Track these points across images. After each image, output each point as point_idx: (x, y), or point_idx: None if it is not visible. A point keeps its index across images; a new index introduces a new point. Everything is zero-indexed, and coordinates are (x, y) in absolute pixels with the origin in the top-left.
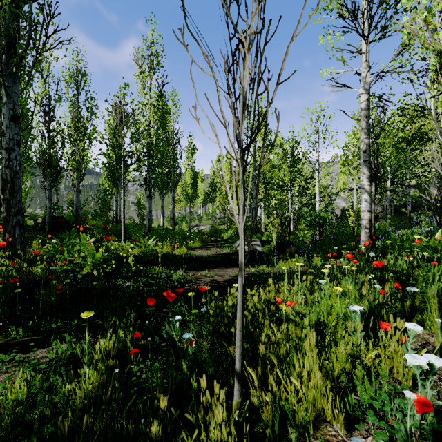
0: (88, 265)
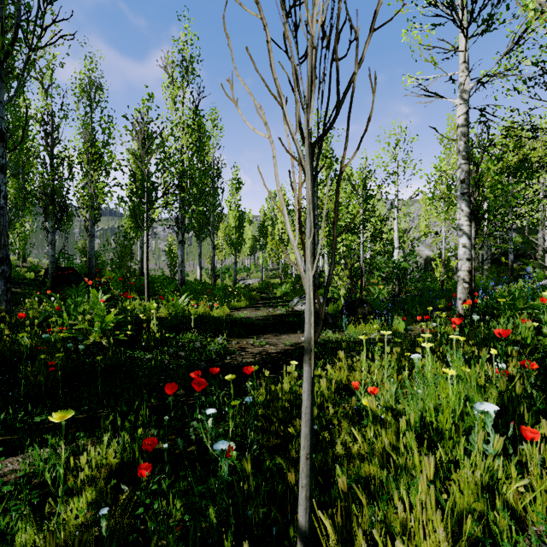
0: (95, 331)
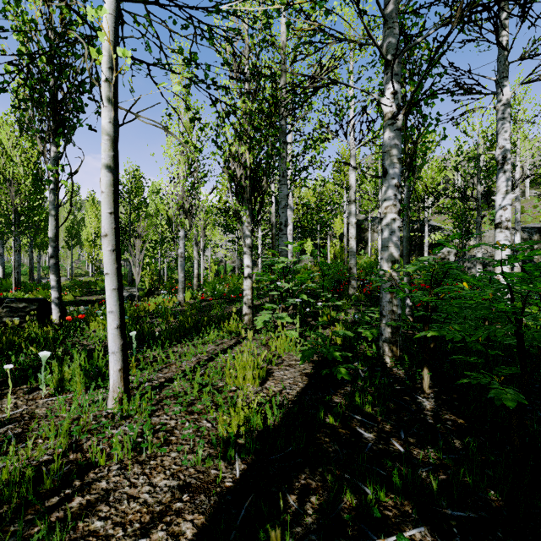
0: None
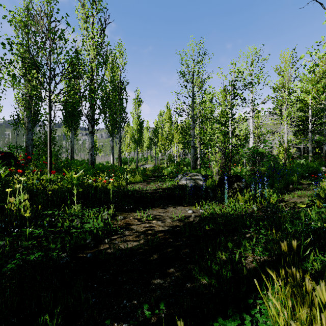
0: None
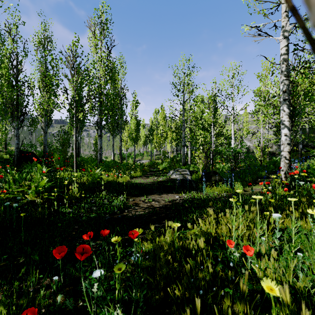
0: (31, 193)
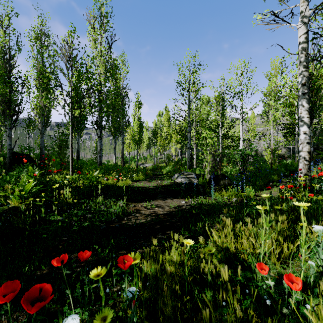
0: (14, 198)
